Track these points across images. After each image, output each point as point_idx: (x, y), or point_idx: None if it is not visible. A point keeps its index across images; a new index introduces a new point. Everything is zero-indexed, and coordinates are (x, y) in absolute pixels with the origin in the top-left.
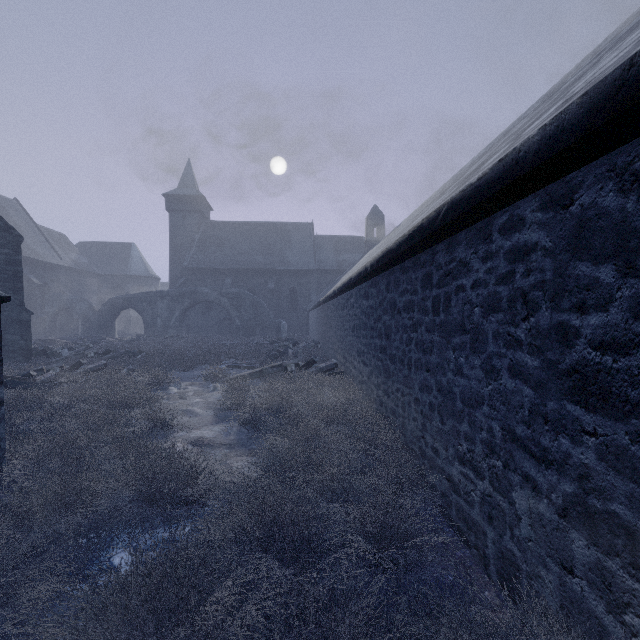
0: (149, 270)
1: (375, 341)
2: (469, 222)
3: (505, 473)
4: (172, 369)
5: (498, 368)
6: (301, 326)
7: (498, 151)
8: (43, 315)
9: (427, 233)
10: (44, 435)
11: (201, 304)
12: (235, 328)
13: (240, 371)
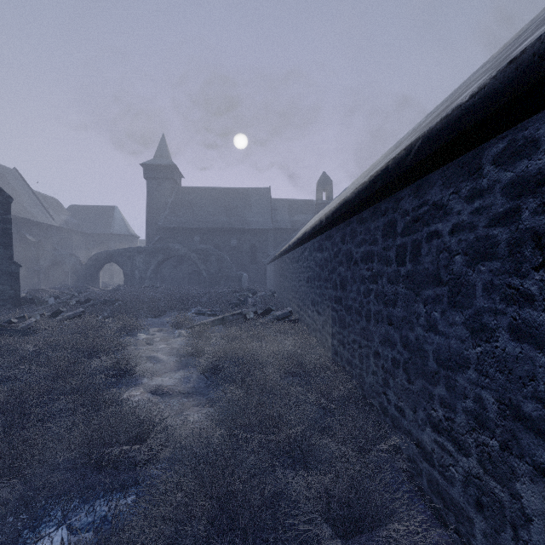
0: (129, 229)
1: (329, 292)
2: (447, 158)
3: (504, 456)
4: (144, 316)
5: (492, 327)
6: (260, 277)
7: (470, 87)
8: (37, 268)
9: (393, 176)
10: (1, 386)
11: (173, 258)
12: (202, 279)
13: (204, 318)
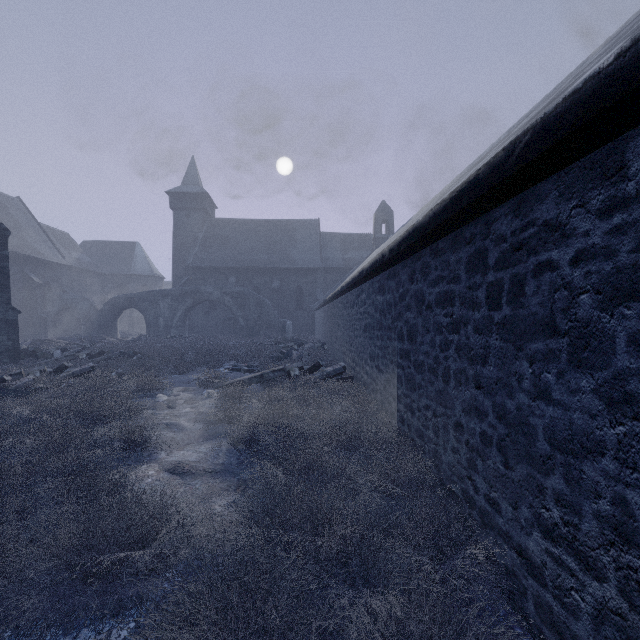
0: (153, 269)
1: (394, 344)
2: (568, 157)
3: None
4: (167, 372)
5: None
6: (307, 326)
7: (589, 69)
8: (44, 315)
9: (485, 188)
10: None
11: (205, 303)
12: (239, 328)
13: (240, 375)
